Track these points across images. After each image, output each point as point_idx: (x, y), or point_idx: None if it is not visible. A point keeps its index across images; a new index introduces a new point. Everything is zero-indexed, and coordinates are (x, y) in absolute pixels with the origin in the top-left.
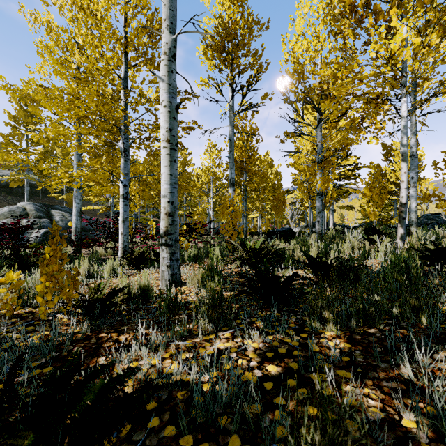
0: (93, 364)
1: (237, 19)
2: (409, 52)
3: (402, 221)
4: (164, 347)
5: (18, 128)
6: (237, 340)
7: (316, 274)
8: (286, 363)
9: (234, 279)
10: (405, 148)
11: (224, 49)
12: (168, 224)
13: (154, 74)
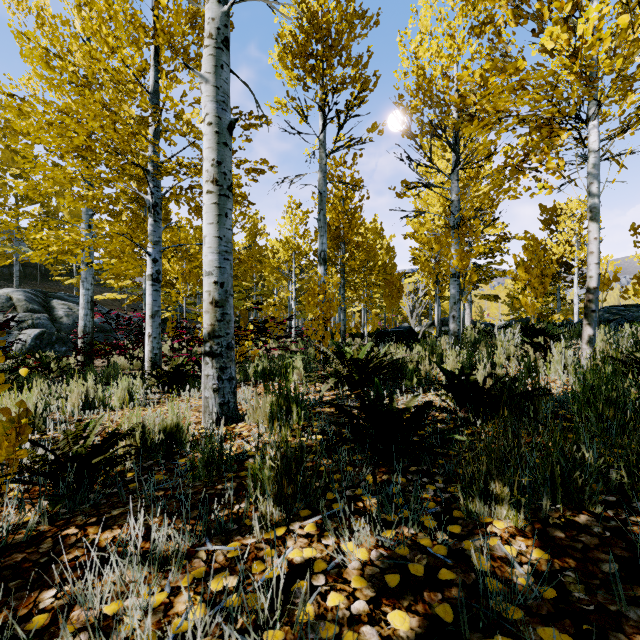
0: (26, 610)
1: (330, 6)
2: (608, 41)
3: (591, 315)
4: (181, 564)
5: (3, 177)
6: (327, 541)
7: (461, 403)
8: (427, 604)
9: (325, 411)
10: (596, 199)
11: (310, 54)
12: (216, 320)
13: (191, 69)
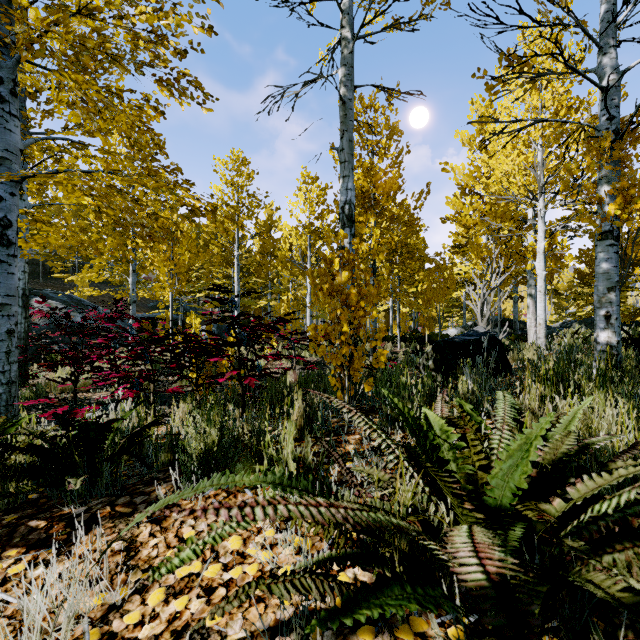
0: None
1: None
2: None
3: None
4: None
5: None
6: None
7: None
8: None
9: None
10: None
11: None
12: None
13: None
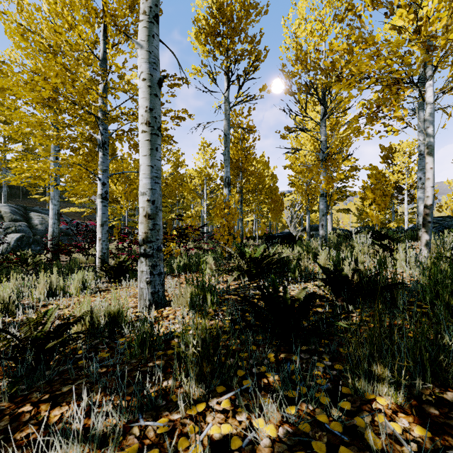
0: None
1: None
2: (444, 19)
3: (427, 225)
4: (117, 444)
5: None
6: (240, 417)
7: (336, 293)
8: None
9: (231, 297)
10: (432, 139)
11: (218, 33)
12: (148, 229)
13: (130, 38)
